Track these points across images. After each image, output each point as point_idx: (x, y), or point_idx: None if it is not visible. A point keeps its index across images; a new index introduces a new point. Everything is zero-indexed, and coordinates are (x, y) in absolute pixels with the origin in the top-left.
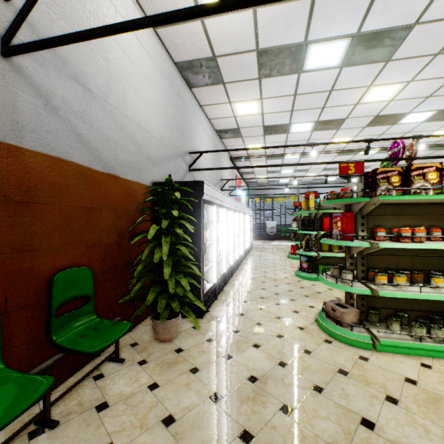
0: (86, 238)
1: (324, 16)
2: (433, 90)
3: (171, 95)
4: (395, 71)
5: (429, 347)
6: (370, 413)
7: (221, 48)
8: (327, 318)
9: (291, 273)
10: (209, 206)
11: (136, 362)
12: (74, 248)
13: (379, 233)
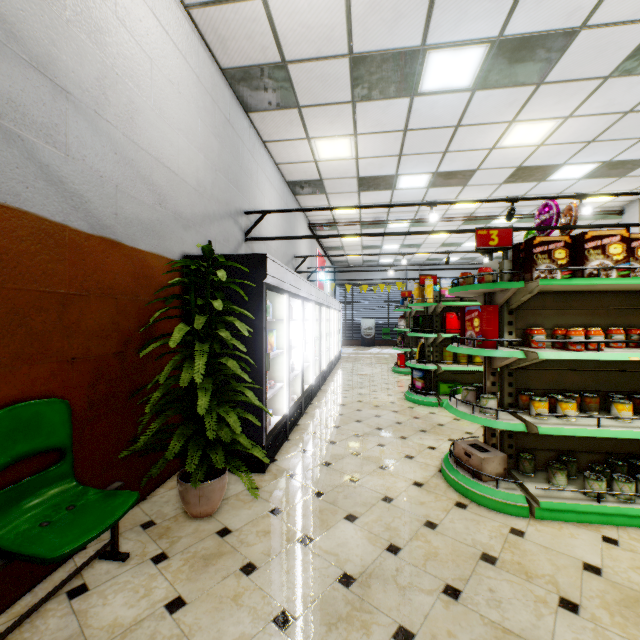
0: (57, 347)
1: (452, 6)
2: (597, 132)
3: (216, 119)
4: (549, 100)
5: (613, 511)
6: (540, 634)
7: (295, 49)
8: (457, 467)
9: (398, 396)
10: (275, 295)
11: (148, 558)
12: (33, 364)
13: (536, 336)
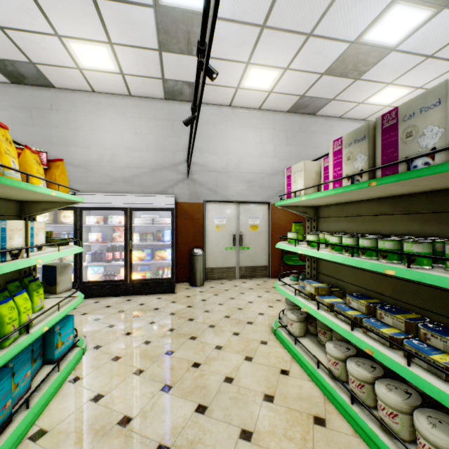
0: None
1: None
2: None
3: None
4: None
5: None
6: None
7: None
8: None
9: None
10: None
11: None
12: None
13: None
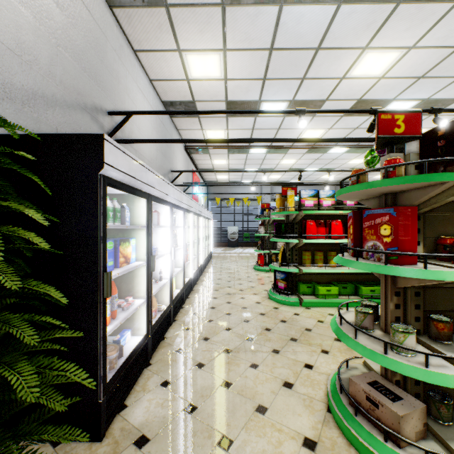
0: None
1: None
2: (429, 67)
3: None
4: (402, 24)
5: None
6: None
7: None
8: (356, 413)
9: (262, 295)
10: (135, 198)
11: None
12: None
13: None
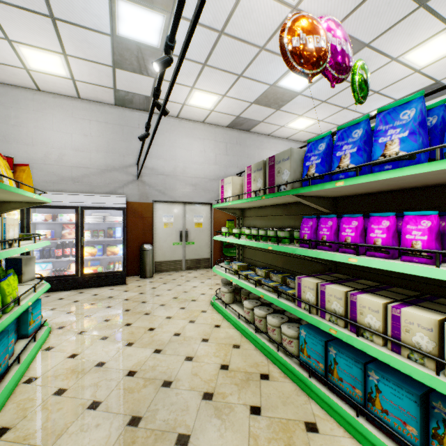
0: None
1: (361, 107)
2: None
3: None
4: None
5: None
6: None
7: (319, 132)
8: None
9: None
10: None
11: None
12: None
13: None
